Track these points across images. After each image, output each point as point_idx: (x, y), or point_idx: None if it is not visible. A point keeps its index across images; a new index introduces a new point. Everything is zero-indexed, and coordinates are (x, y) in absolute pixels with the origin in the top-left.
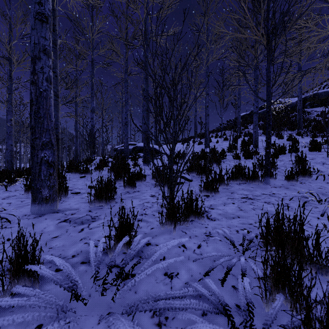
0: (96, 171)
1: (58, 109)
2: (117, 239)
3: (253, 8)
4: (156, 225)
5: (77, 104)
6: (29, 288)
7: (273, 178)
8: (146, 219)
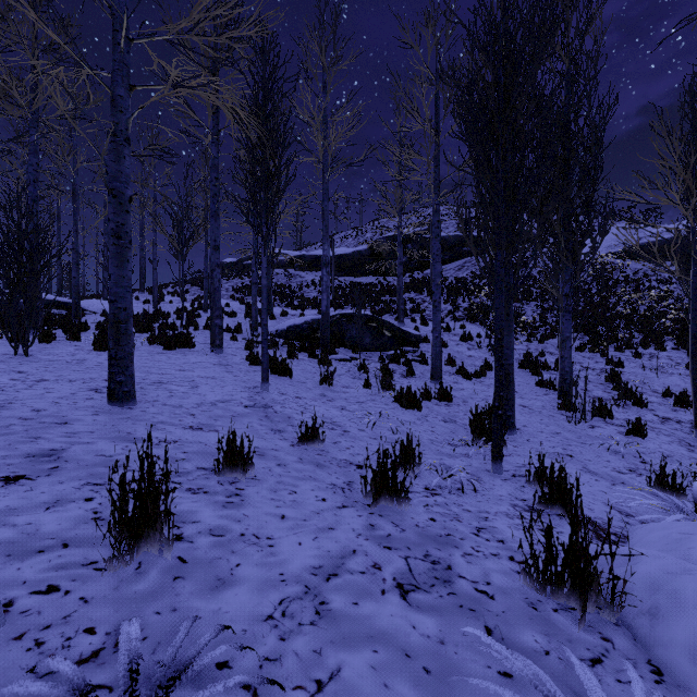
0: None
1: None
2: None
3: (173, 227)
4: None
5: None
6: (77, 341)
7: (188, 329)
8: None
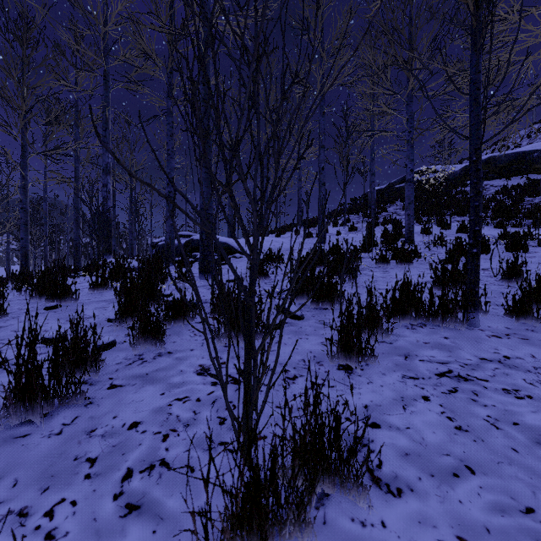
0: (96, 291)
1: None
2: None
3: None
4: None
5: (78, 158)
6: None
7: (480, 312)
8: (157, 500)
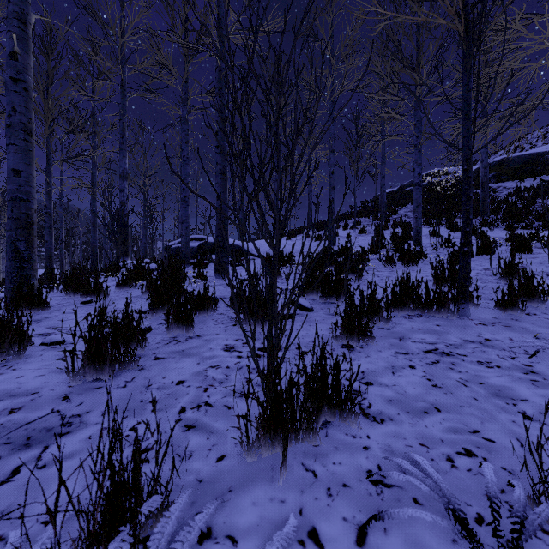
0: (122, 289)
1: (30, 159)
2: (89, 545)
3: None
4: (233, 446)
5: (95, 164)
6: None
7: (472, 305)
8: (207, 423)
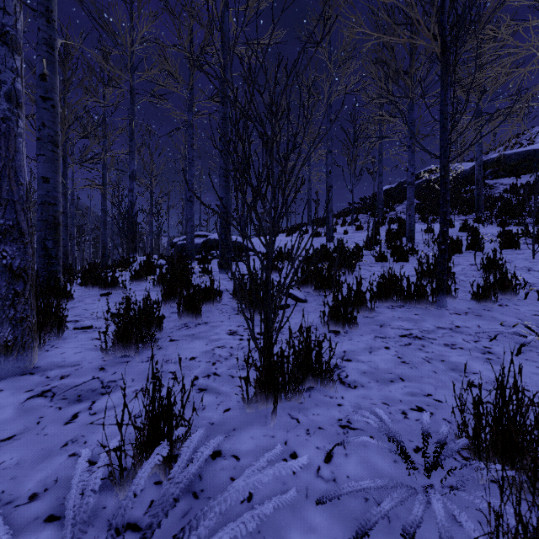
0: (134, 283)
1: (57, 168)
2: (141, 451)
3: None
4: (236, 403)
5: (105, 165)
6: None
7: (450, 297)
8: (215, 387)
